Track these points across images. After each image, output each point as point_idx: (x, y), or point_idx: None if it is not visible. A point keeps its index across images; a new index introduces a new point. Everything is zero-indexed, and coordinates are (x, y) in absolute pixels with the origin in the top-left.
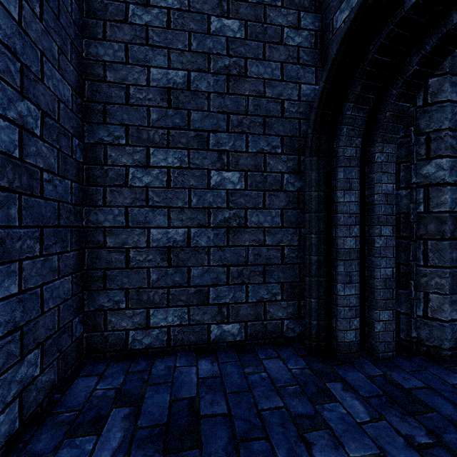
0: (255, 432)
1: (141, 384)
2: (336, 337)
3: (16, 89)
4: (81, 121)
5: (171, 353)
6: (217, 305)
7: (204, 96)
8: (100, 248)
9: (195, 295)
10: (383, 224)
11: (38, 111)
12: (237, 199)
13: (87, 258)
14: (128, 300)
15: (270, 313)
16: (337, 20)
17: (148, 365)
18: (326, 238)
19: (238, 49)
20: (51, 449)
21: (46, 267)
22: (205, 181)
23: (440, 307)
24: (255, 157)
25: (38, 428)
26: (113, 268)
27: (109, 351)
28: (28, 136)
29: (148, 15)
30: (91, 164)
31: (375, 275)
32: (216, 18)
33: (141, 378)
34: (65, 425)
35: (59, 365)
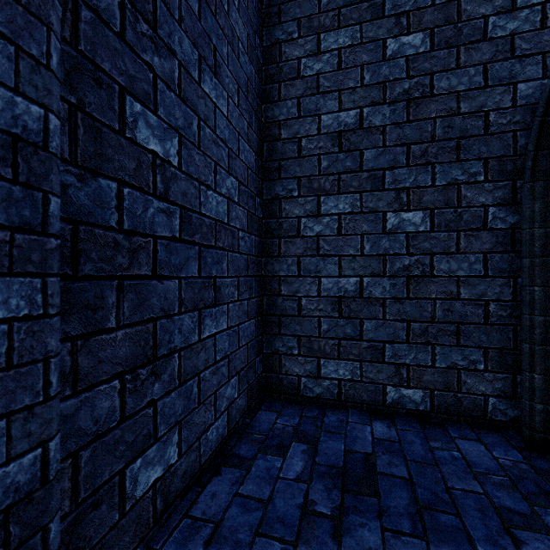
0: (442, 505)
1: (315, 428)
2: None
3: (226, 170)
4: (260, 180)
5: (342, 407)
6: (394, 365)
7: (379, 131)
8: (276, 295)
9: (368, 351)
10: None
11: (236, 183)
12: (420, 243)
13: (265, 305)
14: (300, 347)
15: (466, 385)
16: None
17: (320, 414)
18: None
19: (422, 66)
20: (250, 457)
21: (240, 310)
22: (379, 225)
23: None
24: (445, 191)
25: (239, 439)
26: (287, 315)
27: (283, 393)
28: (232, 205)
29: (318, 63)
30: (269, 218)
31: None
32: (393, 39)
33: (315, 423)
34: (257, 443)
35: (248, 395)
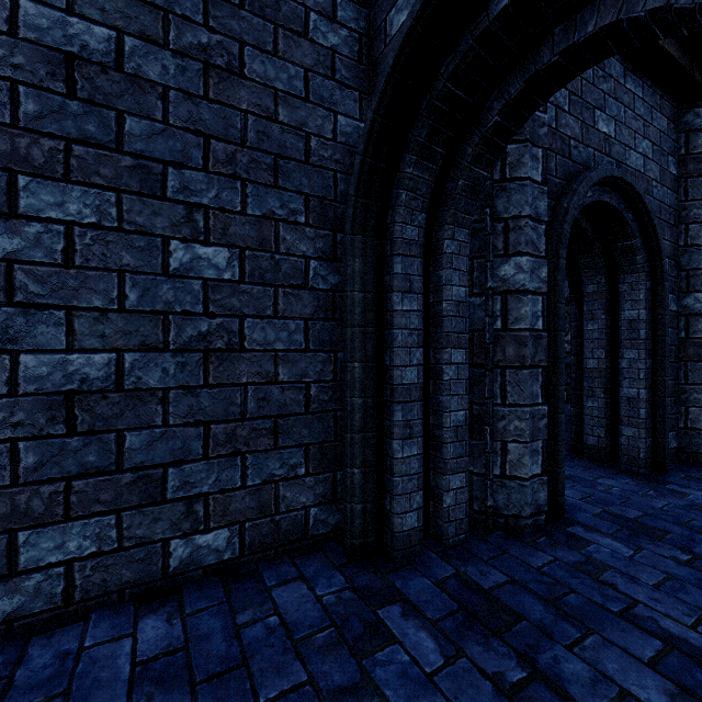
0: None
1: None
2: (391, 525)
3: None
4: None
5: (76, 616)
6: (184, 501)
7: (155, 92)
8: None
9: (134, 488)
10: (454, 346)
11: None
12: (225, 298)
13: None
14: None
15: (286, 501)
16: (392, 23)
17: (6, 665)
18: (377, 368)
19: (228, 22)
20: None
21: None
22: (157, 258)
23: (520, 460)
24: (260, 225)
25: None
26: None
27: None
28: None
29: None
30: None
31: (444, 423)
32: None
33: None
34: None
35: None
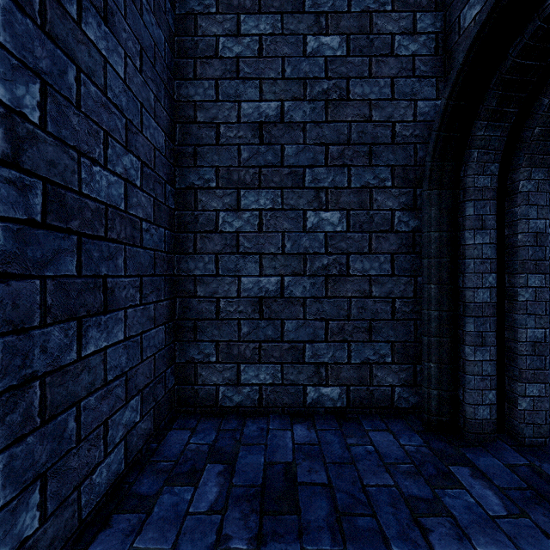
0: (359, 507)
1: (233, 443)
2: (464, 412)
3: (122, 145)
4: (172, 166)
5: (263, 414)
6: (314, 365)
7: (299, 128)
8: (190, 297)
9: (289, 352)
10: (531, 272)
11: (138, 163)
12: (337, 243)
13: (178, 308)
14: (218, 353)
15: (377, 378)
16: (465, 17)
17: (239, 425)
18: (450, 289)
19: (339, 69)
20: (153, 493)
21: (144, 316)
22: (300, 223)
23: None
24: (359, 193)
25: (140, 472)
26: (204, 318)
27: (199, 406)
28: (131, 188)
29: (238, 46)
30: (182, 210)
31: (519, 338)
32: (313, 37)
33: (233, 436)
34: (163, 473)
35: (155, 415)
